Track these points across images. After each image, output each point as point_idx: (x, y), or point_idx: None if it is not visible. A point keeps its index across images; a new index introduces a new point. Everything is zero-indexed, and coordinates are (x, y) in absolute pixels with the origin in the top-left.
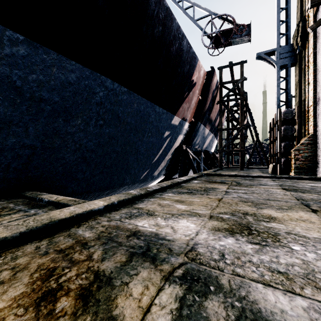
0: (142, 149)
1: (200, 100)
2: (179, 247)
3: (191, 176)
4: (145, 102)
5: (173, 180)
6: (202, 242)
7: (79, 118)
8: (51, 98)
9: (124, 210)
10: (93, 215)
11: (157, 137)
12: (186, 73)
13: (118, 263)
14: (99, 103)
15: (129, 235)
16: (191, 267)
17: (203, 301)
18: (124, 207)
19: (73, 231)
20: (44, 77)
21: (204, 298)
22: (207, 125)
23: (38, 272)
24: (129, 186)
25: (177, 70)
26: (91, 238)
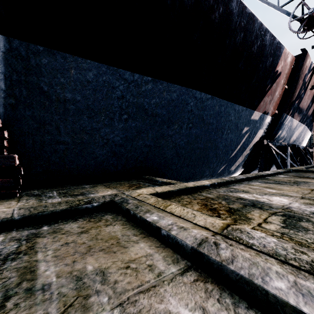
0: (220, 145)
1: (286, 89)
2: (276, 206)
3: (276, 171)
4: (225, 103)
5: (257, 173)
6: (295, 207)
7: (176, 124)
8: (161, 112)
9: (224, 188)
10: (204, 189)
11: (236, 134)
12: (269, 66)
13: (239, 206)
14: (190, 111)
15: (237, 199)
16: (288, 213)
17: (298, 222)
18: (222, 187)
19: (200, 194)
20: (159, 100)
21: (299, 221)
22: (296, 115)
23: (199, 204)
24: (207, 179)
25: (258, 67)
26: (213, 197)
